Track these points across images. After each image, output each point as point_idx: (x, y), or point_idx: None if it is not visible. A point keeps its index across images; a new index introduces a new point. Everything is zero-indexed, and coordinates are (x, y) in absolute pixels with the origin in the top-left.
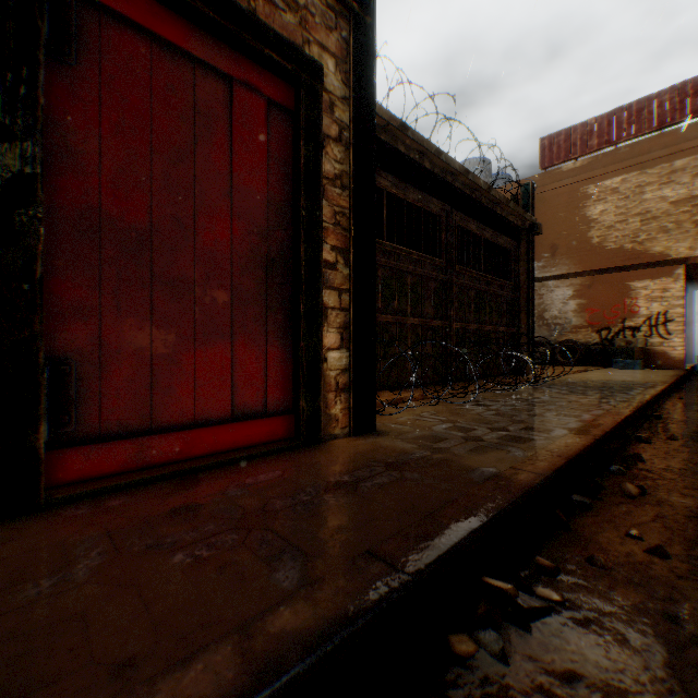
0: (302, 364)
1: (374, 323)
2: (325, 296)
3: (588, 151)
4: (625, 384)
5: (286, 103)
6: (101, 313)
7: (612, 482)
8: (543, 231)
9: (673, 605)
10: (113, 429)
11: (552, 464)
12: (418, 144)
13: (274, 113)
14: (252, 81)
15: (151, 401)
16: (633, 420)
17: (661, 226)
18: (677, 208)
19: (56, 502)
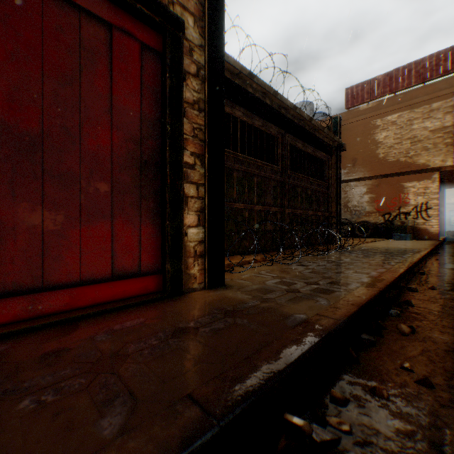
0: (167, 238)
1: (223, 208)
2: (186, 188)
3: (376, 97)
4: (400, 250)
5: (156, 46)
6: None
7: (391, 322)
8: (347, 149)
9: (438, 433)
10: (10, 288)
11: (347, 311)
12: (261, 87)
13: (146, 54)
14: (128, 28)
15: (43, 266)
16: (405, 275)
17: (424, 146)
18: (434, 135)
19: None
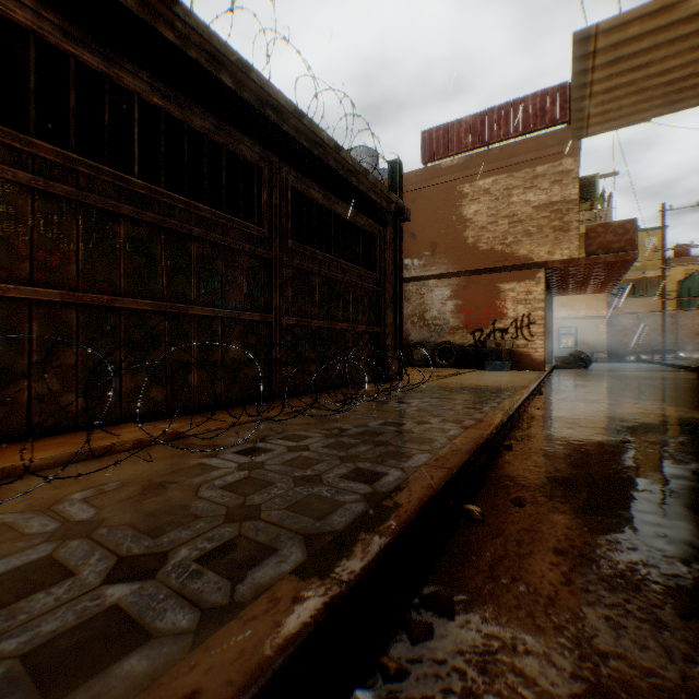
0: None
1: None
2: None
3: (464, 149)
4: (487, 393)
5: None
6: None
7: None
8: (424, 228)
9: None
10: None
11: None
12: (200, 37)
13: None
14: None
15: None
16: (470, 469)
17: (527, 229)
18: (540, 213)
19: None
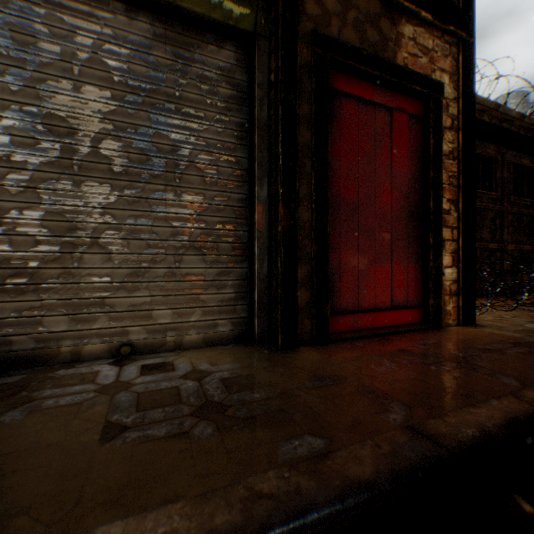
0: (431, 277)
1: (473, 249)
2: (442, 232)
3: None
4: None
5: (418, 113)
6: (340, 249)
7: None
8: None
9: None
10: (344, 308)
11: None
12: (478, 105)
13: (411, 121)
14: (402, 106)
15: (357, 295)
16: None
17: None
18: None
19: (332, 341)
